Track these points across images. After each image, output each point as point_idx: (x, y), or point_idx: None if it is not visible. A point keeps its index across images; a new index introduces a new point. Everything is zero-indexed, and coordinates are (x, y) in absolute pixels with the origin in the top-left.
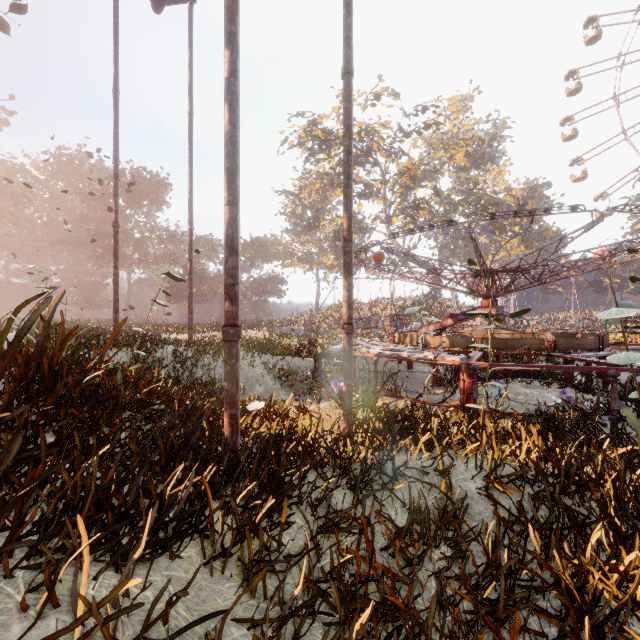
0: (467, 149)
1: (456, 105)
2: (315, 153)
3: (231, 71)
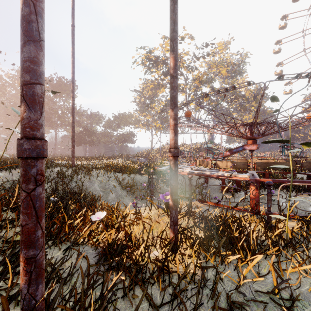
0: (227, 68)
1: (222, 46)
2: (150, 68)
3: None
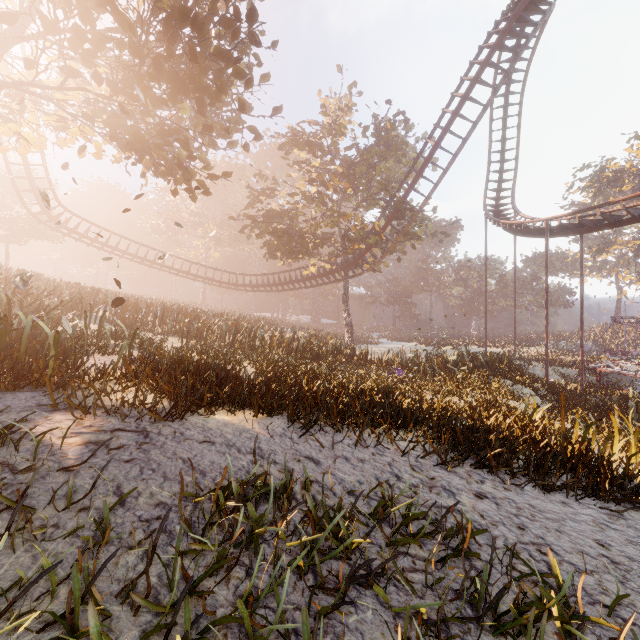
0: None
1: None
2: (603, 192)
3: (546, 314)
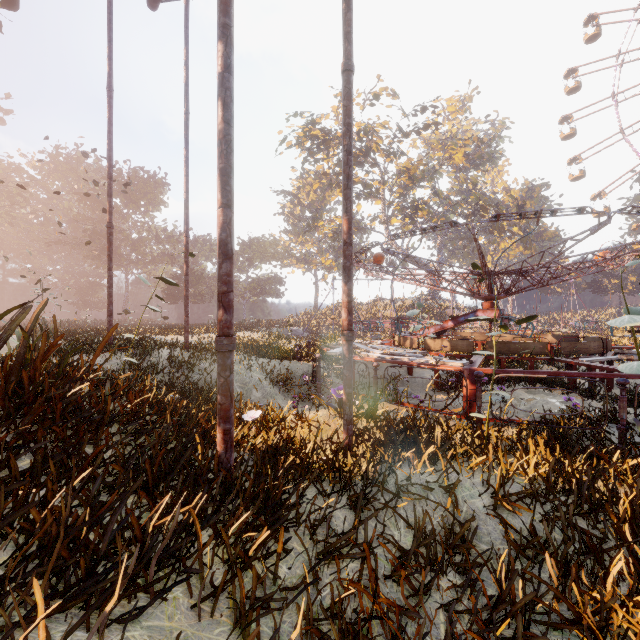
0: (466, 149)
1: (455, 105)
2: (314, 153)
3: (225, 66)
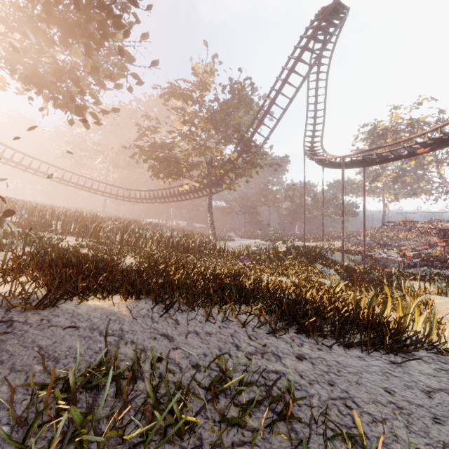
0: None
1: None
2: (375, 142)
3: (343, 219)
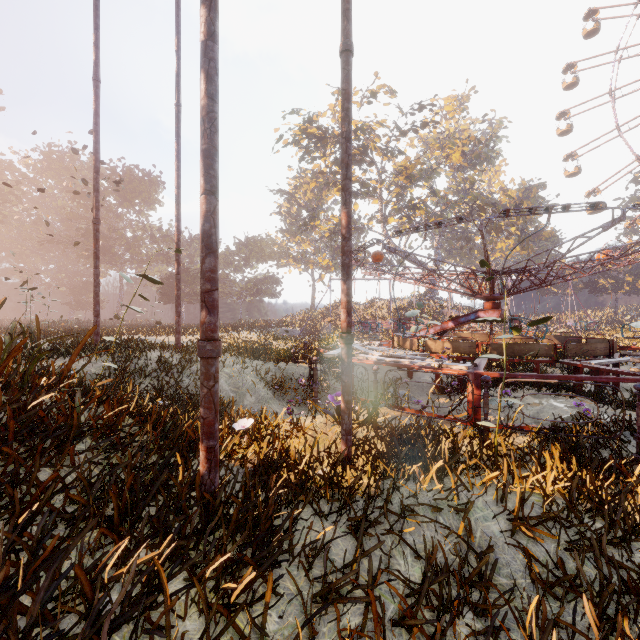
0: (463, 149)
1: (452, 105)
2: (310, 151)
3: (208, 33)
